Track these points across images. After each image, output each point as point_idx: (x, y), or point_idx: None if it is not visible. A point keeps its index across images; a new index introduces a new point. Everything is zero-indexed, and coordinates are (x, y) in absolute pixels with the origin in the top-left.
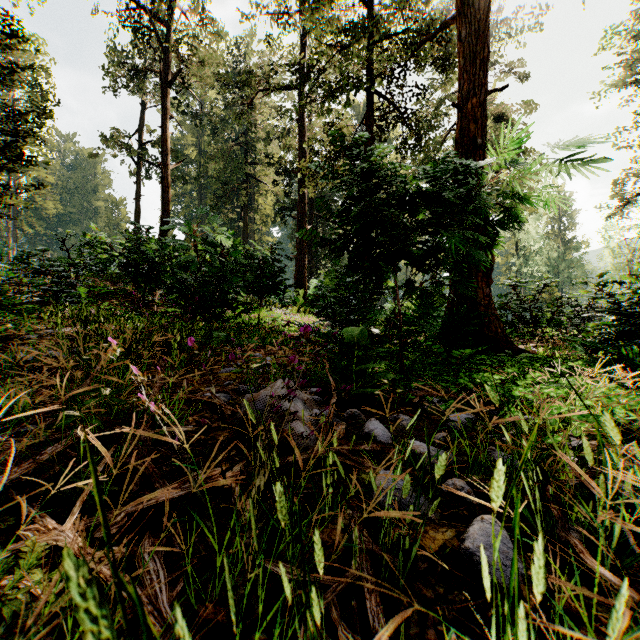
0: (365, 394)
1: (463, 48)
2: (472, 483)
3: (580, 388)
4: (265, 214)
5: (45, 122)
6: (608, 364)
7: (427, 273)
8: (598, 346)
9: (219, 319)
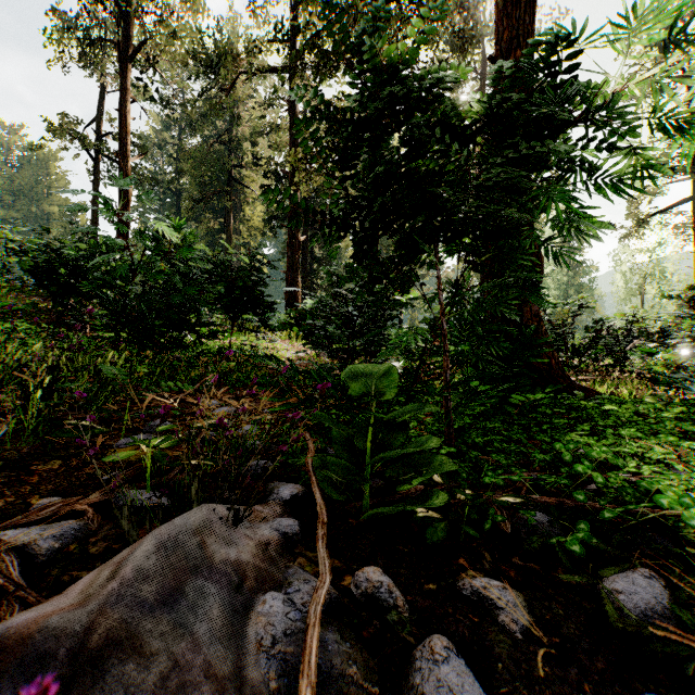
0: (395, 511)
1: None
2: None
3: None
4: (253, 227)
5: None
6: None
7: (483, 270)
8: None
9: (178, 346)
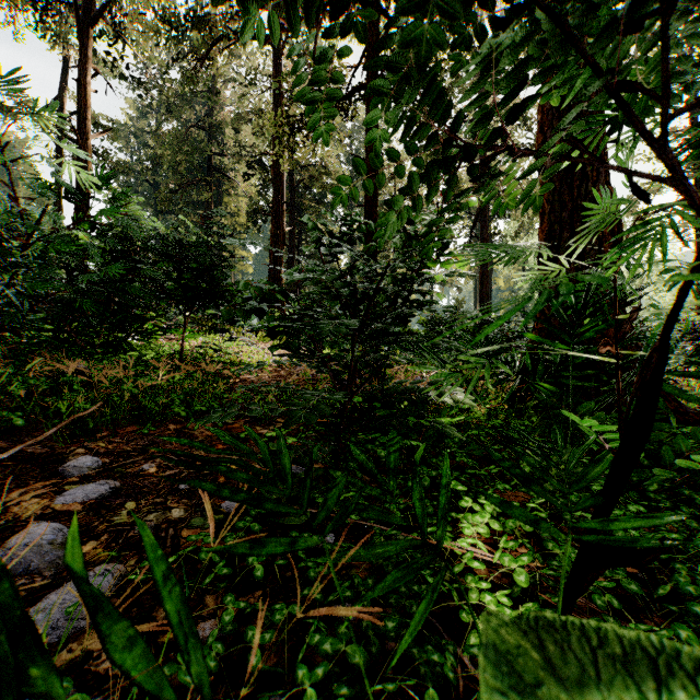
0: None
1: None
2: None
3: None
4: (238, 223)
5: None
6: None
7: None
8: None
9: (116, 350)
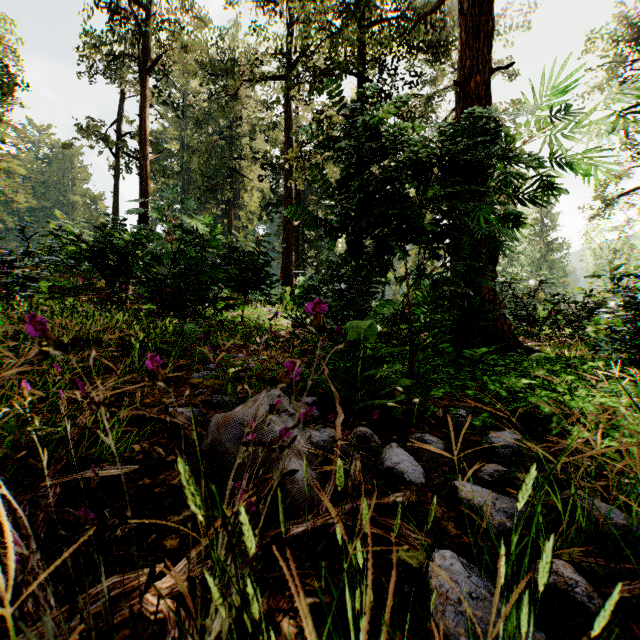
0: (375, 406)
1: (465, 22)
2: (578, 564)
3: (635, 395)
4: (251, 211)
5: (13, 108)
6: (623, 364)
7: (439, 259)
8: (629, 344)
9: (199, 317)
